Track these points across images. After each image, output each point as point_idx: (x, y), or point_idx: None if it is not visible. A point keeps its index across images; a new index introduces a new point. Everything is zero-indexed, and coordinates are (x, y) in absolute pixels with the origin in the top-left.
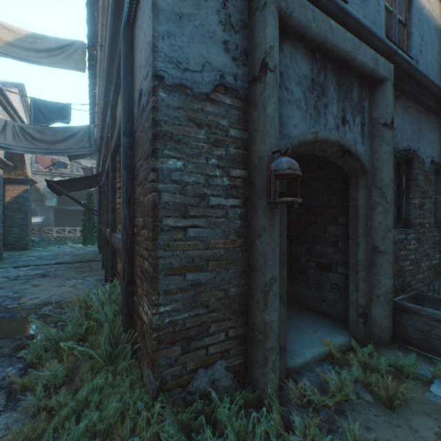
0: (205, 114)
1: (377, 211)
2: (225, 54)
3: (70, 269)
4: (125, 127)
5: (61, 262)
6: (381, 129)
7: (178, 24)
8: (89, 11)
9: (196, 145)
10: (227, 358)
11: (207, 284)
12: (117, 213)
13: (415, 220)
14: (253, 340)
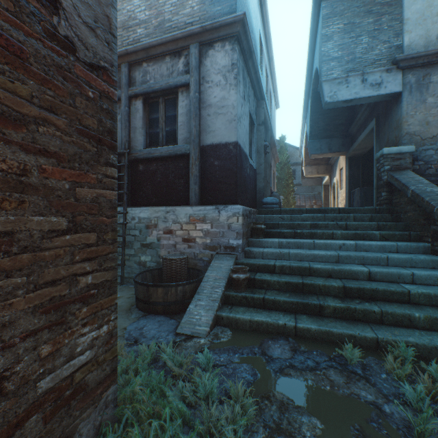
0: None
1: None
2: None
3: None
4: None
5: None
6: None
7: None
8: None
9: None
10: None
11: None
12: None
13: None
14: None
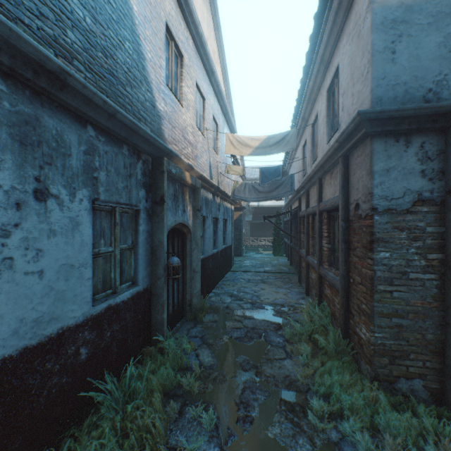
0: (405, 221)
1: None
2: (422, 179)
3: (276, 279)
4: (343, 217)
5: (267, 271)
6: None
7: (386, 175)
8: (297, 103)
9: (398, 242)
10: (423, 379)
11: (406, 327)
12: (324, 253)
13: None
14: (448, 375)
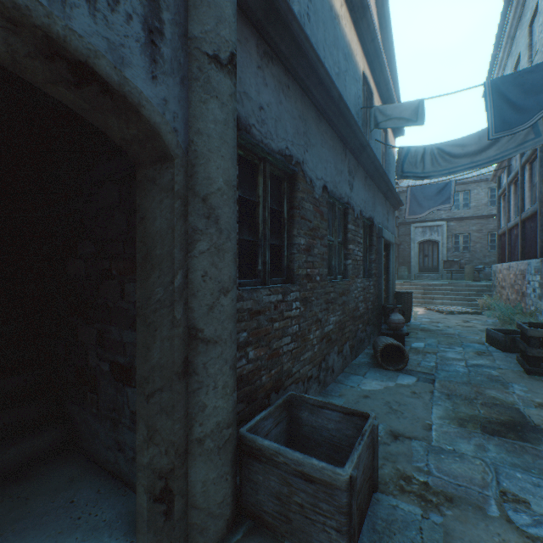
0: None
1: (201, 250)
2: None
3: None
4: None
5: None
6: (208, 66)
7: None
8: None
9: None
10: None
11: None
12: None
13: (300, 270)
14: None
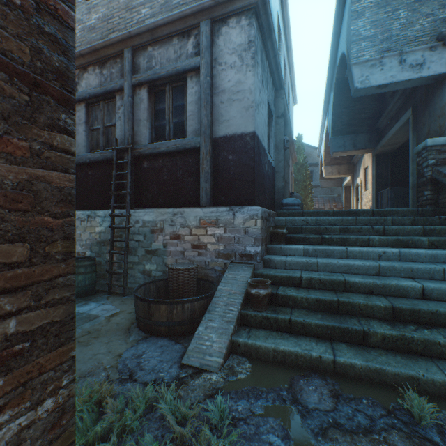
0: None
1: None
2: None
3: None
4: None
5: None
6: None
7: None
8: None
9: None
10: None
11: None
12: None
13: None
14: None
